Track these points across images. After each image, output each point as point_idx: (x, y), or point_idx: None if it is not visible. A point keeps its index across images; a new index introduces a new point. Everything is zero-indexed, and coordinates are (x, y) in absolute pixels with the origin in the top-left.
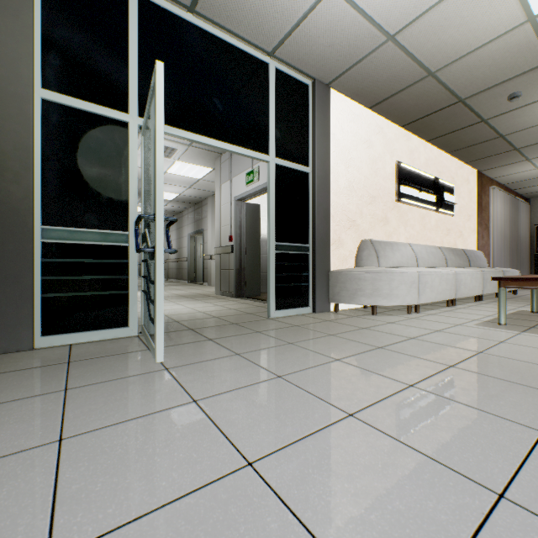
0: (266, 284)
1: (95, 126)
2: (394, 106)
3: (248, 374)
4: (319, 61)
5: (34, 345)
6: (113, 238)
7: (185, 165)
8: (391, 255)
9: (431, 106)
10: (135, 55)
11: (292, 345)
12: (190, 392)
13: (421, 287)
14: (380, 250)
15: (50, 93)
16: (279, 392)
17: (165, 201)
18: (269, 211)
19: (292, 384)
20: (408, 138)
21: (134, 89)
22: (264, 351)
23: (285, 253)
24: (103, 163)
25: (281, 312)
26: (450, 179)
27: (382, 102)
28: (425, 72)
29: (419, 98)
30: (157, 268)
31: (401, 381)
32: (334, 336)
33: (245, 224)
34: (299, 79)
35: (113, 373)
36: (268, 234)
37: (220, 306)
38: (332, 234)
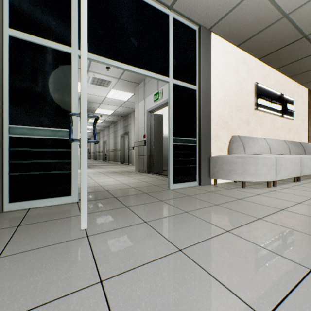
0: (167, 165)
1: (47, 55)
2: (255, 43)
3: (153, 245)
4: (204, 11)
5: (3, 209)
6: (60, 134)
7: (117, 92)
8: (253, 146)
9: (282, 42)
10: (76, 6)
11: (187, 213)
12: (99, 267)
13: (278, 168)
14: (245, 142)
15: (15, 31)
16: (181, 273)
17: (106, 115)
18: (169, 116)
19: (193, 261)
20: (263, 67)
21: (75, 30)
22: (166, 220)
23: (180, 144)
24: (53, 81)
25: (177, 185)
26: (290, 95)
27: (247, 41)
28: (281, 14)
29: (274, 36)
30: (82, 155)
31: (297, 262)
32: (219, 206)
33: (153, 127)
34: (189, 26)
35: (44, 239)
36: (168, 132)
37: (137, 179)
38: (212, 131)
